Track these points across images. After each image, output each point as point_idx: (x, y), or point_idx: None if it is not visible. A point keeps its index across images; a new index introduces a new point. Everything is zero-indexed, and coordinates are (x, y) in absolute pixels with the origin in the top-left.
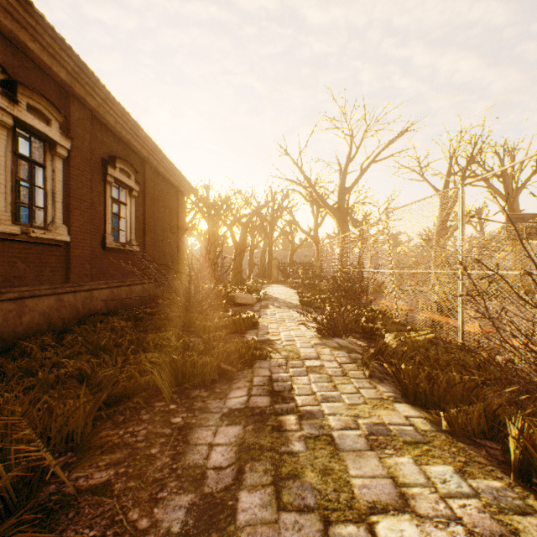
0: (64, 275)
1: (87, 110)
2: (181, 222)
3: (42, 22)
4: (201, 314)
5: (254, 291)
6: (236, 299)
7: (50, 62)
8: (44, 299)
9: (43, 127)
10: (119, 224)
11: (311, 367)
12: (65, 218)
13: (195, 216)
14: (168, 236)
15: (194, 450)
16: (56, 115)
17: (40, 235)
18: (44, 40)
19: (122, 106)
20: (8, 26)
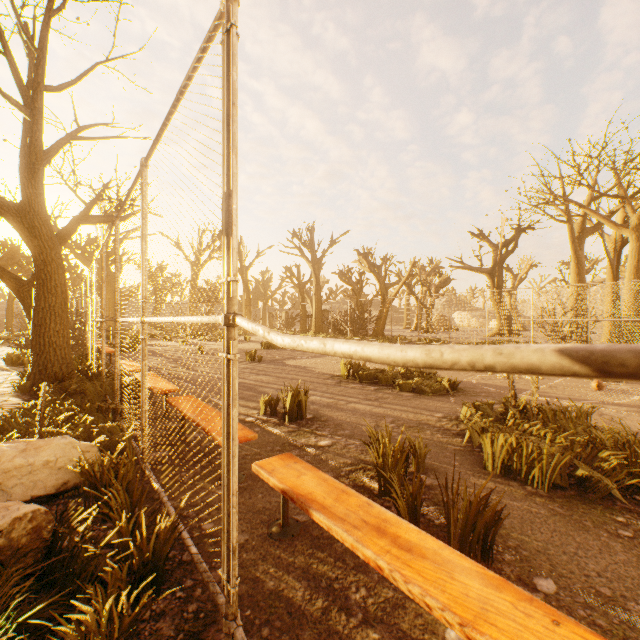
0: None
1: None
2: None
3: None
4: None
5: None
6: None
7: None
8: None
9: None
10: None
11: None
12: None
13: None
14: None
15: None
16: None
17: None
18: None
19: None
20: None
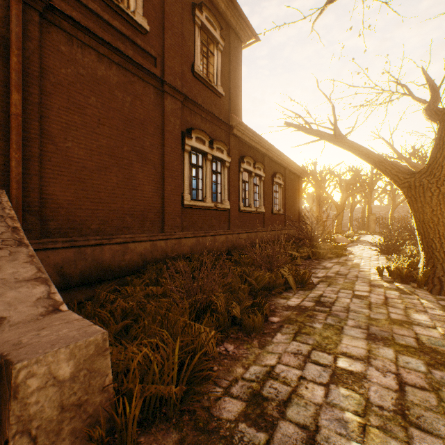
0: (262, 225)
1: (268, 158)
2: (300, 195)
3: (262, 139)
4: (317, 243)
5: (350, 237)
6: (336, 240)
7: (262, 149)
8: (260, 233)
9: (259, 172)
10: (276, 202)
11: (365, 258)
12: (262, 203)
13: (306, 185)
14: (294, 204)
15: (322, 264)
16: (262, 166)
17: (259, 210)
18: (261, 144)
19: (280, 151)
20: (255, 146)
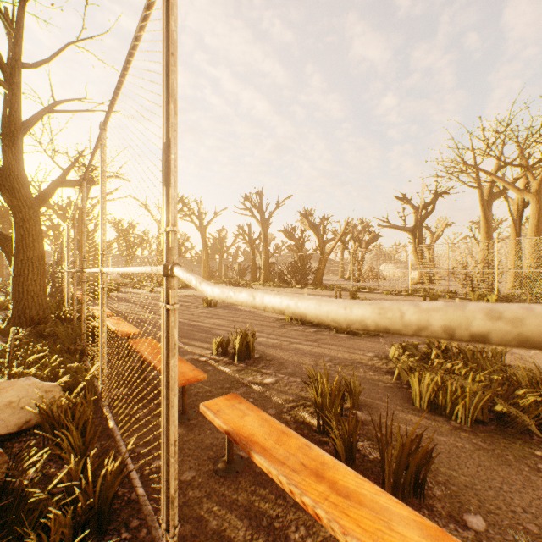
0: None
1: None
2: None
3: None
4: None
5: None
6: None
7: None
8: None
9: None
10: None
11: None
12: None
13: None
14: None
15: None
16: None
17: None
18: None
19: None
20: None
